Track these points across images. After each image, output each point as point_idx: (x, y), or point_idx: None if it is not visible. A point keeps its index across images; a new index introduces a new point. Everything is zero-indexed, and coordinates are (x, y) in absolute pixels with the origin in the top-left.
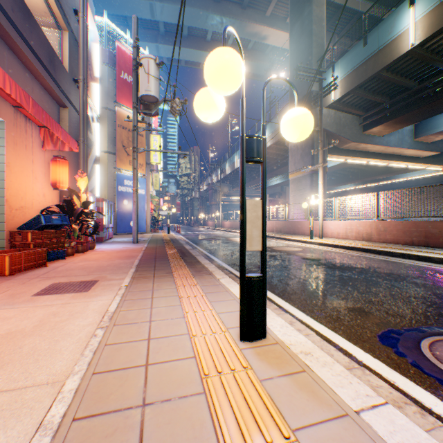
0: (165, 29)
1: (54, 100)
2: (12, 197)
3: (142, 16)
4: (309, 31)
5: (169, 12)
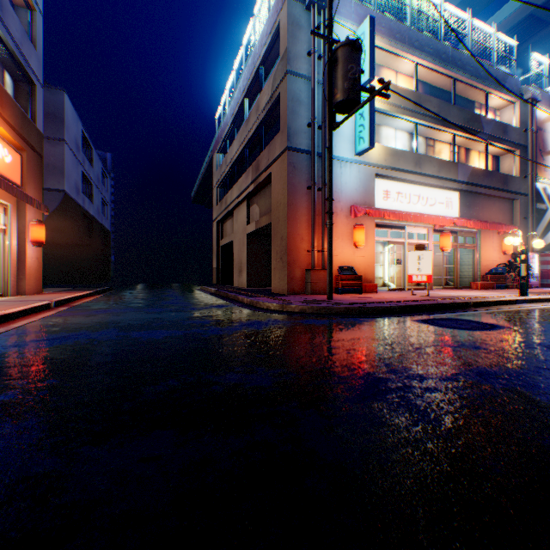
0: None
1: (506, 200)
2: (481, 261)
3: None
4: None
5: None
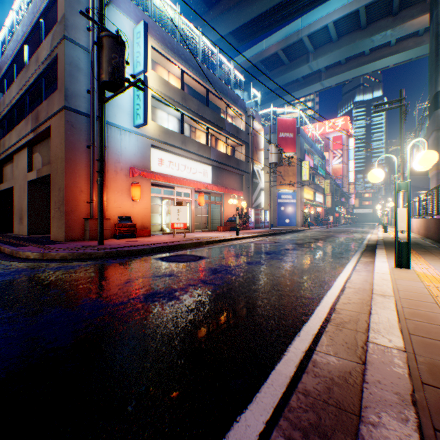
0: (325, 68)
1: (239, 175)
2: (225, 213)
3: (304, 74)
4: (435, 34)
5: (321, 62)
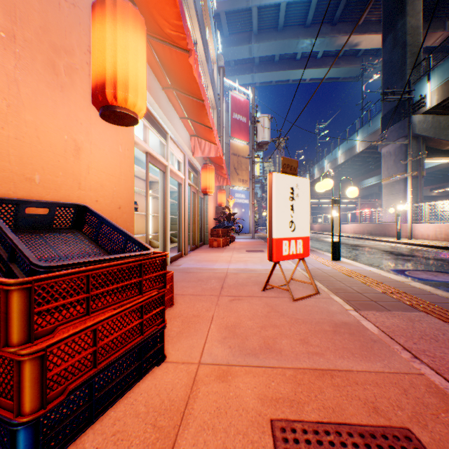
0: (258, 60)
1: None
2: (208, 213)
3: (242, 57)
4: (402, 42)
5: (264, 48)
